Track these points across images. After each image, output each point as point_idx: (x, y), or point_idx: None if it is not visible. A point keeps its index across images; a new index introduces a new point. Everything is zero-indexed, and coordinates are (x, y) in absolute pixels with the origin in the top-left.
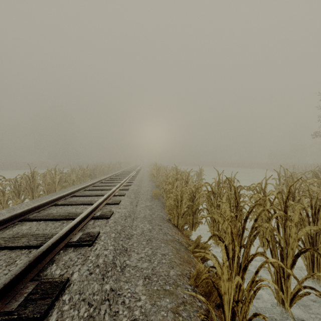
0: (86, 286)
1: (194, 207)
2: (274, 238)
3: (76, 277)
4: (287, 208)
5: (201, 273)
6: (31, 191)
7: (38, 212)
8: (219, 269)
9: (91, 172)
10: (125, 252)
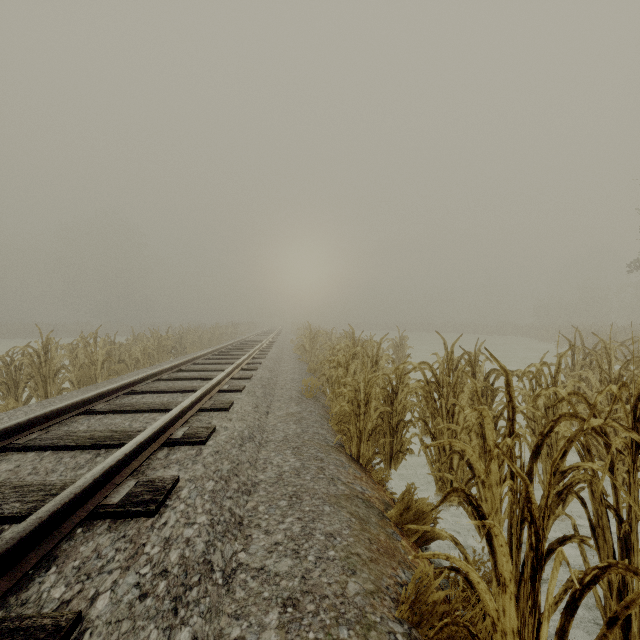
0: (124, 637)
1: (395, 418)
2: (600, 498)
3: (104, 608)
4: (639, 425)
5: (428, 588)
6: (42, 383)
7: (46, 429)
8: (492, 599)
9: (175, 343)
10: (236, 529)
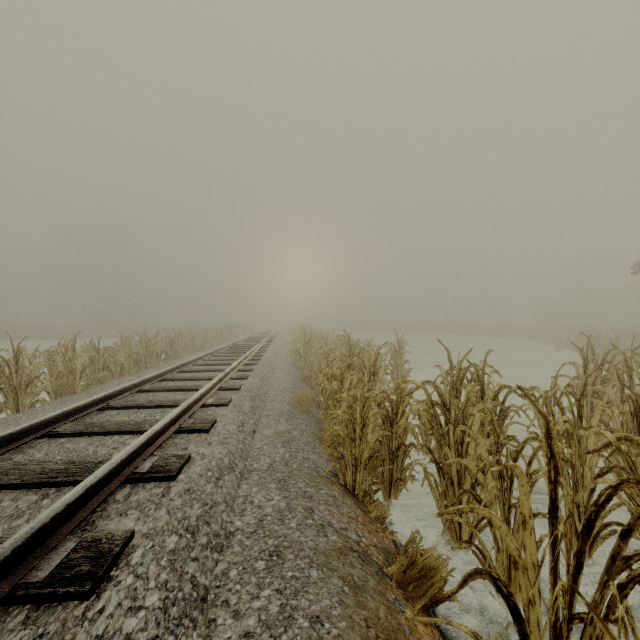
0: None
1: (395, 441)
2: None
3: None
4: None
5: None
6: (12, 395)
7: None
8: None
9: (165, 347)
10: (197, 611)
